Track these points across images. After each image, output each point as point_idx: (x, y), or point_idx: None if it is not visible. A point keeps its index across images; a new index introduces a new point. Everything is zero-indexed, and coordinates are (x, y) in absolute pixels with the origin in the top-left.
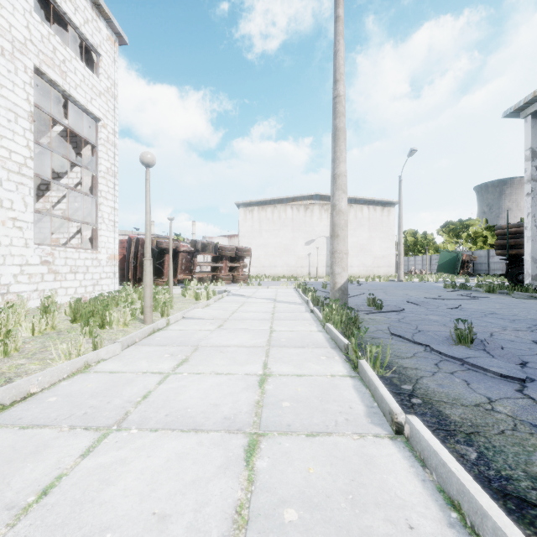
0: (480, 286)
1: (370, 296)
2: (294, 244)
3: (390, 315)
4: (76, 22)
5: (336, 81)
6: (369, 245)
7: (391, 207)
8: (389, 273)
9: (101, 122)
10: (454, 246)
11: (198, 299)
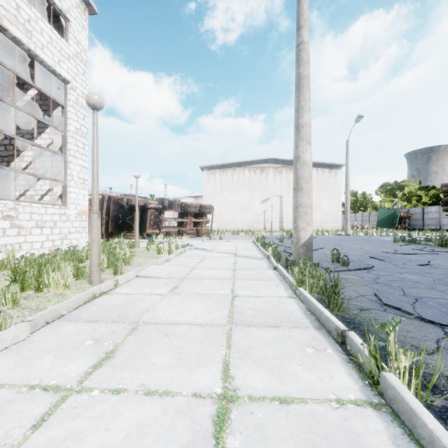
0: (429, 240)
1: (327, 250)
2: (251, 202)
3: (361, 273)
4: None
5: (299, 28)
6: (318, 203)
7: (337, 169)
8: (336, 228)
9: (69, 85)
10: (390, 204)
11: (160, 253)
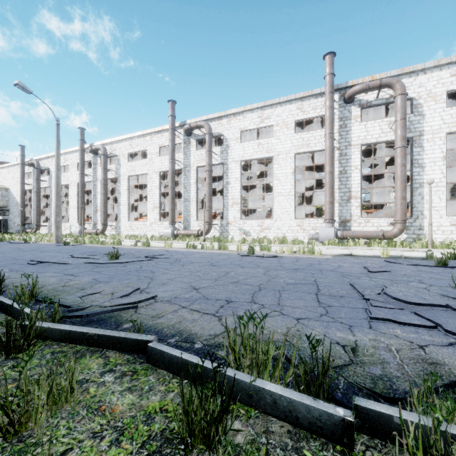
0: None
1: None
2: None
3: None
4: None
5: None
6: None
7: None
8: None
9: None
10: None
11: None
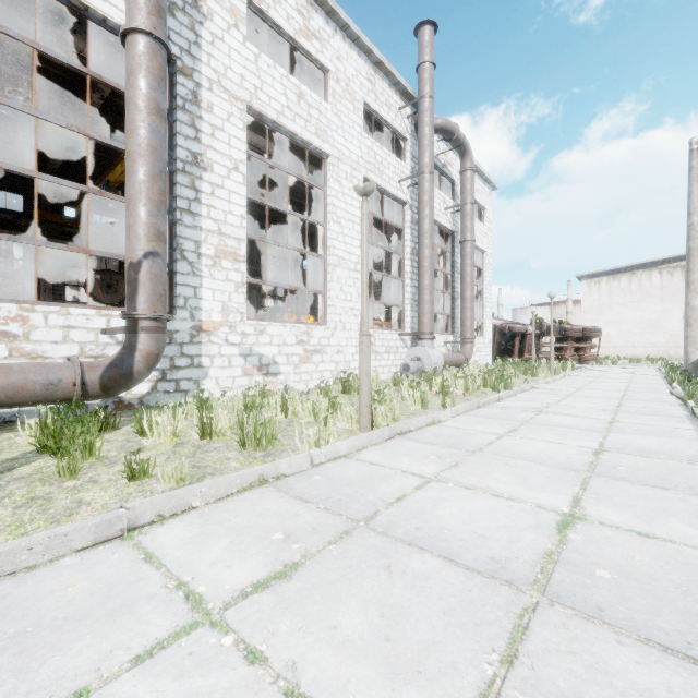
0: None
1: None
2: (664, 318)
3: None
4: (478, 199)
5: (689, 214)
6: None
7: None
8: None
9: (485, 253)
10: None
11: (563, 370)
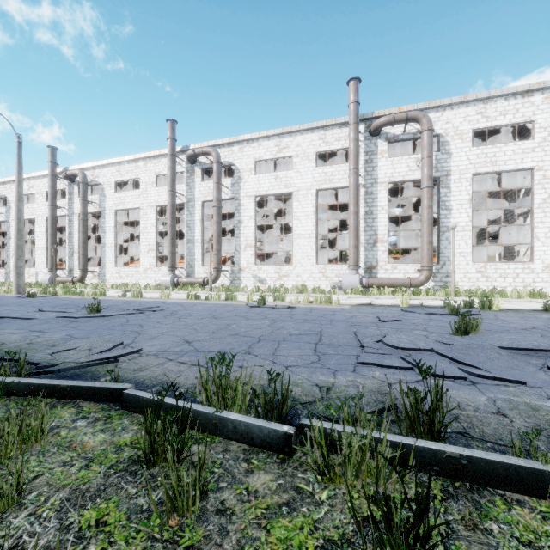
0: None
1: None
2: None
3: None
4: (506, 122)
5: None
6: None
7: None
8: None
9: (534, 169)
10: None
11: None
